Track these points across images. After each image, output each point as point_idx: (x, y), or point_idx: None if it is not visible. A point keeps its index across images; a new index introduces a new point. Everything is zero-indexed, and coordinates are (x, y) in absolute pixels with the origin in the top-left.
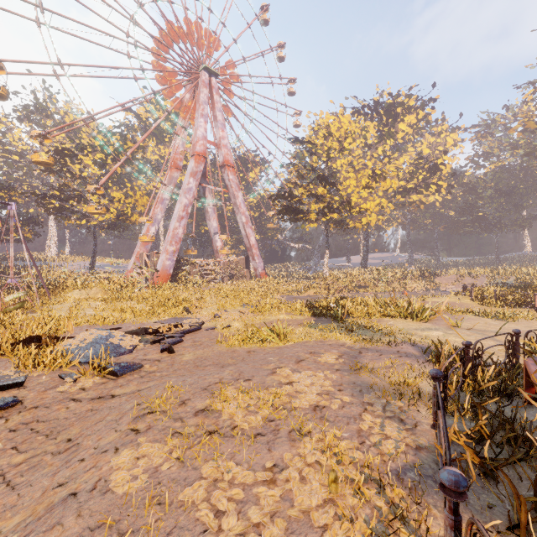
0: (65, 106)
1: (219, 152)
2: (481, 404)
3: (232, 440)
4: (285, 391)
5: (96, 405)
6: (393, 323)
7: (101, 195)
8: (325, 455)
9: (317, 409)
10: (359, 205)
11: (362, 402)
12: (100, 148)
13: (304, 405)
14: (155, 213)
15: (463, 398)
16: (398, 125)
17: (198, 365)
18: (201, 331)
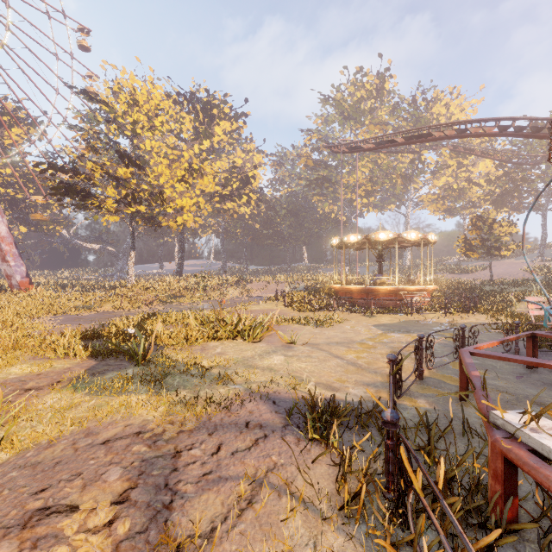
0: None
1: None
2: None
3: None
4: None
5: None
6: (223, 350)
7: None
8: None
9: None
10: (174, 201)
11: None
12: None
13: None
14: None
15: None
16: (214, 128)
17: None
18: None
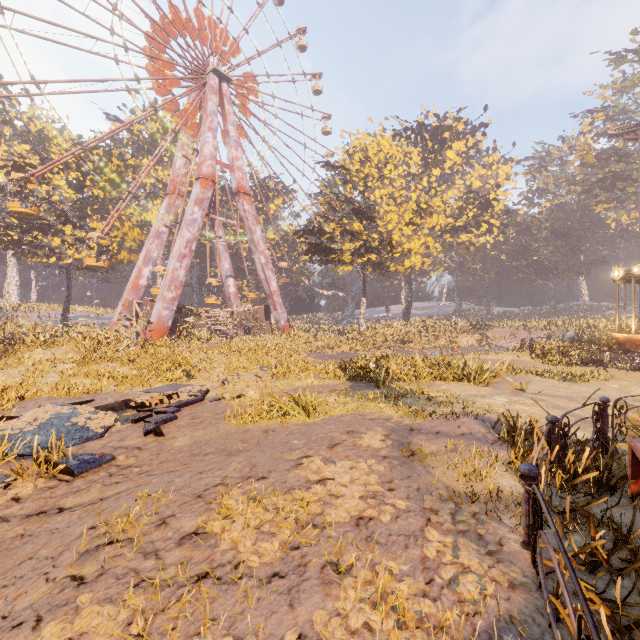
0: (29, 110)
1: (232, 175)
2: (582, 506)
3: (232, 590)
4: (315, 494)
5: (32, 527)
6: (447, 388)
7: (77, 226)
8: (377, 610)
9: (361, 522)
10: (402, 245)
11: (422, 508)
12: (75, 164)
13: (342, 518)
14: (149, 250)
15: (553, 495)
16: (445, 152)
17: (195, 453)
18: (204, 402)
